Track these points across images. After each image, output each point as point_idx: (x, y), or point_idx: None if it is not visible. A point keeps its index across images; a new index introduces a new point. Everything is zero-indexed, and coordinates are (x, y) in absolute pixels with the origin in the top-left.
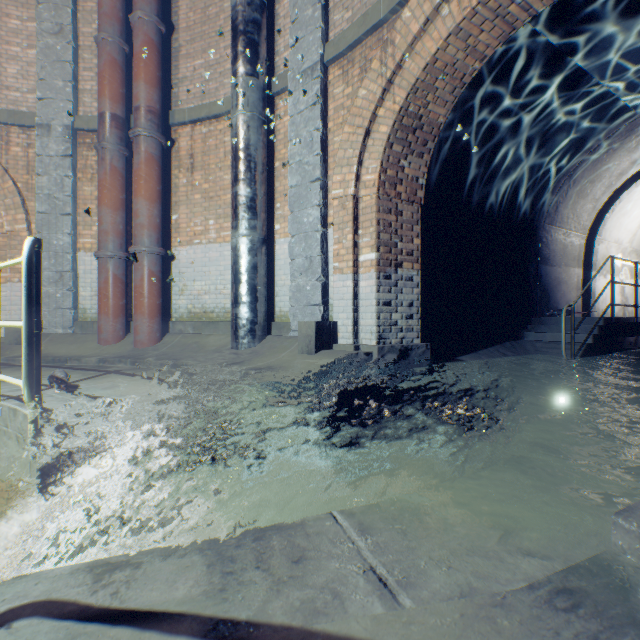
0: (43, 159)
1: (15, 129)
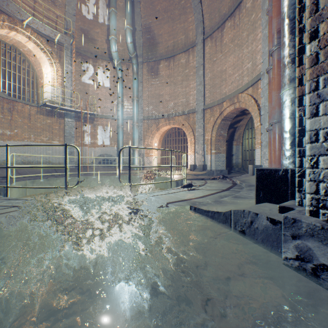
0: (262, 90)
1: (259, 82)
